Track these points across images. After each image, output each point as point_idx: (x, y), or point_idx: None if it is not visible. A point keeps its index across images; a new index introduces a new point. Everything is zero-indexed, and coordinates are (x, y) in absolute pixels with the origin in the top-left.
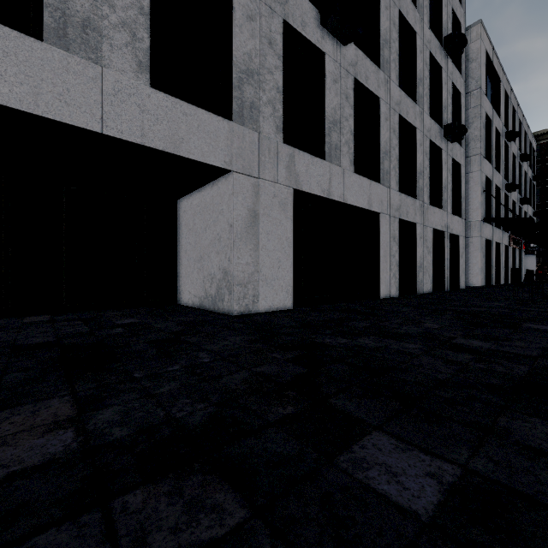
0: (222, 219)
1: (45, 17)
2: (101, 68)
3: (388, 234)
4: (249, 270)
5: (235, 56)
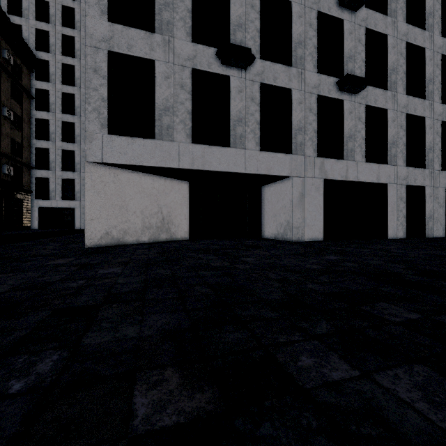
0: (286, 198)
1: (230, 139)
2: (245, 150)
3: (395, 196)
4: (299, 221)
5: (293, 124)
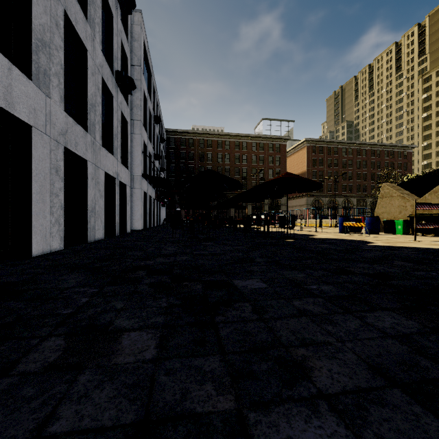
0: None
1: None
2: None
3: (47, 162)
4: None
5: None
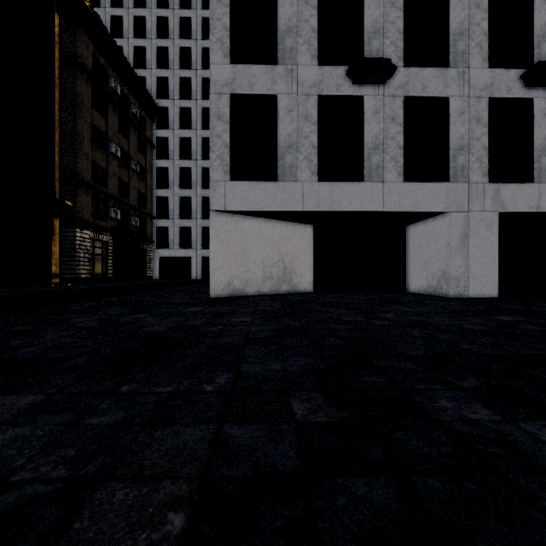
0: (441, 240)
1: (364, 172)
2: (383, 183)
3: None
4: (461, 270)
5: (450, 143)
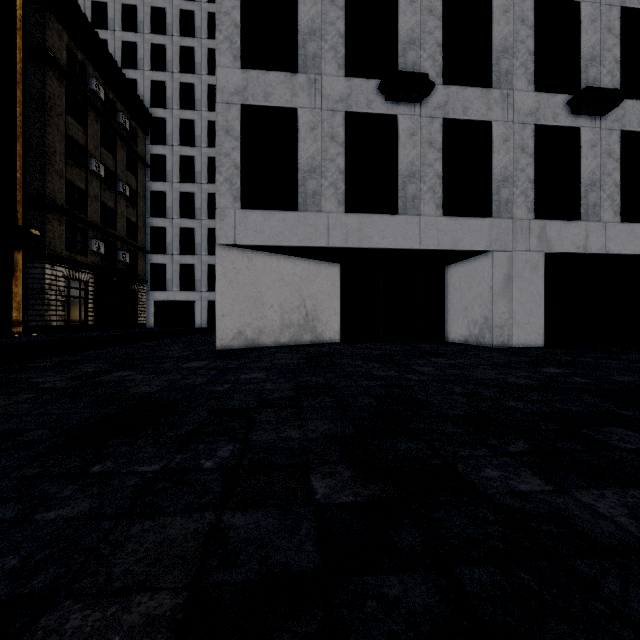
0: (483, 283)
1: (399, 203)
2: (419, 216)
3: None
4: (504, 317)
5: (493, 173)
